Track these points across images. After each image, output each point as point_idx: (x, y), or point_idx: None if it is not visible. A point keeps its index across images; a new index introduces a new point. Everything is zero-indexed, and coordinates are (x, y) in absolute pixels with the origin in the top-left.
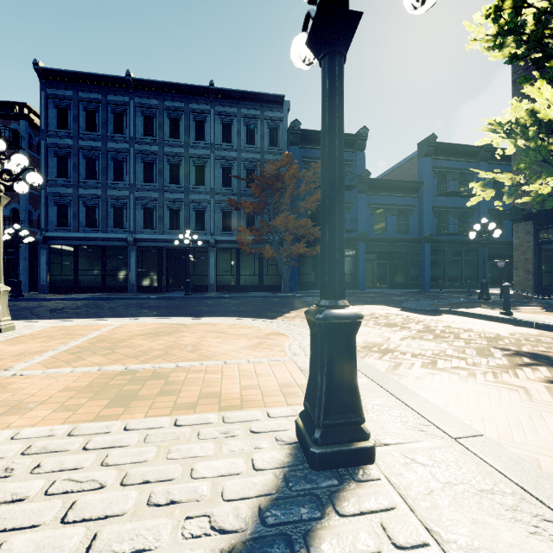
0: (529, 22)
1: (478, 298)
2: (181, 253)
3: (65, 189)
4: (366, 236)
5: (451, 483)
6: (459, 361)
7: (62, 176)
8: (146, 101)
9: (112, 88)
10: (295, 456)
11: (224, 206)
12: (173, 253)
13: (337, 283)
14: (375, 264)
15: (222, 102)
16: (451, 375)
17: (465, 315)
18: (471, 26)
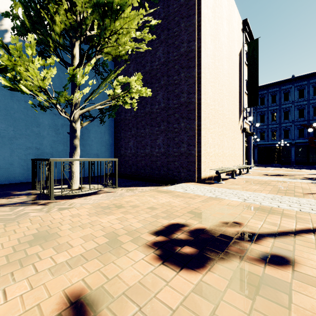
0: None
1: None
2: (275, 148)
3: None
4: None
5: None
6: None
7: None
8: (261, 92)
9: None
10: None
11: (299, 127)
12: (272, 148)
13: None
14: None
15: (298, 81)
16: None
17: None
18: None
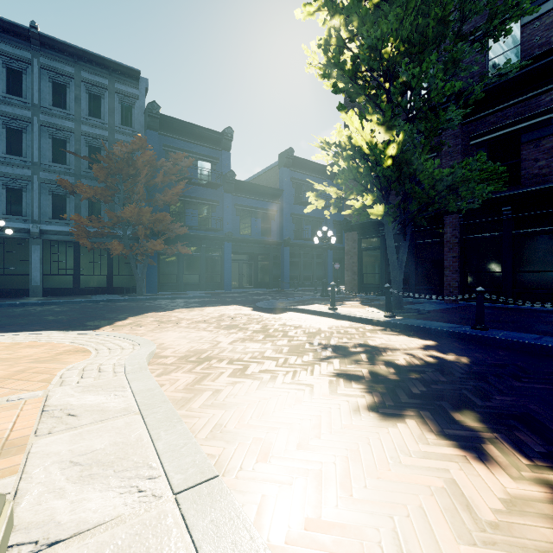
0: (348, 62)
1: (320, 295)
2: None
3: None
4: (232, 236)
5: None
6: (271, 363)
7: None
8: None
9: None
10: None
11: (55, 188)
12: None
13: None
14: (241, 265)
15: (52, 54)
16: (253, 381)
17: (303, 312)
18: (308, 51)
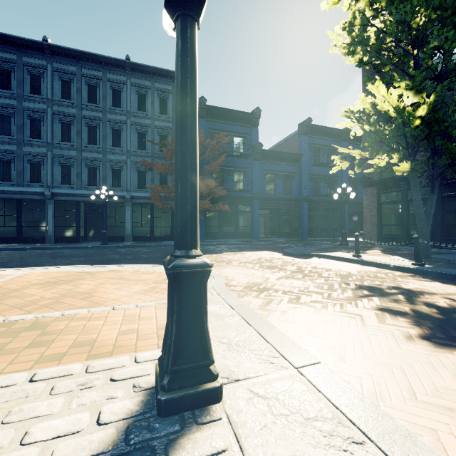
0: (372, 37)
1: (339, 244)
2: (99, 207)
3: None
4: (259, 195)
5: (284, 414)
6: (317, 296)
7: None
8: (64, 67)
9: (29, 51)
10: (146, 403)
11: (139, 167)
12: (91, 207)
13: (188, 234)
14: (266, 218)
15: (137, 75)
16: (309, 308)
17: (328, 258)
18: (333, 35)
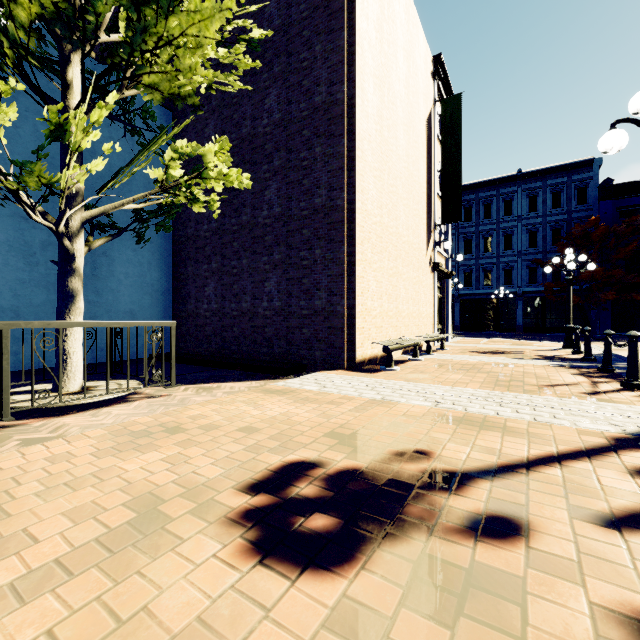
0: None
1: None
2: (490, 302)
3: None
4: None
5: None
6: None
7: None
8: (466, 198)
9: None
10: (560, 348)
11: (530, 264)
12: (484, 302)
13: (569, 321)
14: None
15: (528, 181)
16: None
17: None
18: None
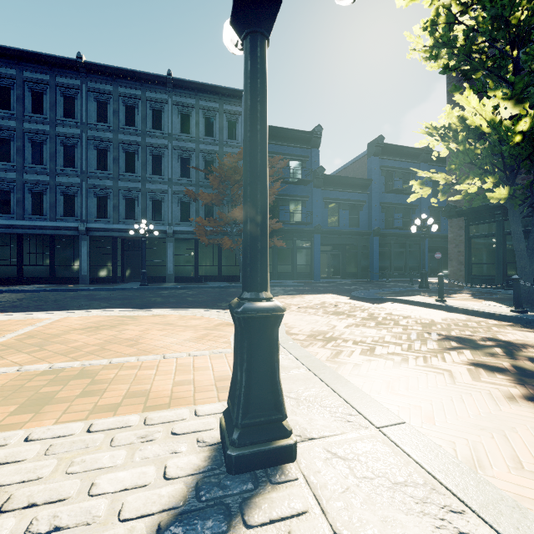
0: (459, 37)
1: (418, 287)
2: (137, 243)
3: (7, 174)
4: (321, 229)
5: (368, 477)
6: (395, 347)
7: (4, 160)
8: (99, 86)
9: (62, 70)
10: (213, 459)
11: (182, 197)
12: (129, 243)
13: (259, 275)
14: (329, 256)
15: (180, 92)
16: (386, 361)
17: (406, 303)
18: (411, 36)
